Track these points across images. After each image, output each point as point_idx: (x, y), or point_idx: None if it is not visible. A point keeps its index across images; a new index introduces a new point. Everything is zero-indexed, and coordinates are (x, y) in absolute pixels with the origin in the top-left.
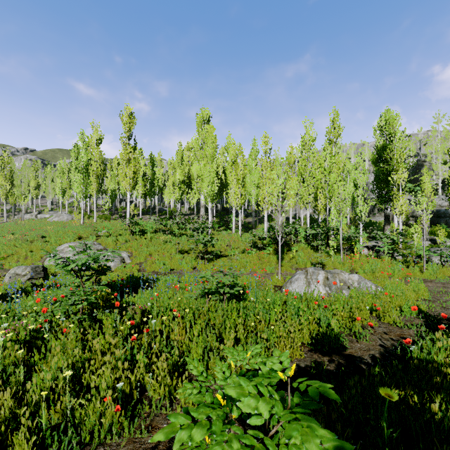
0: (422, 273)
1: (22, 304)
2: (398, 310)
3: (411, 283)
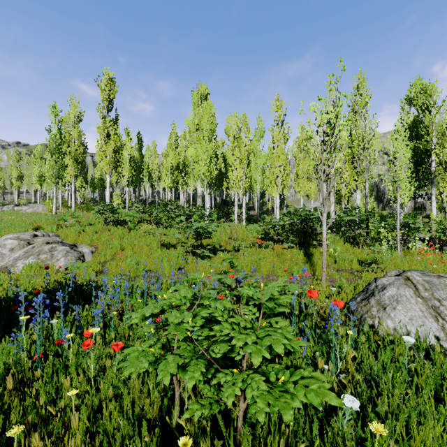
0: None
1: None
2: None
3: None
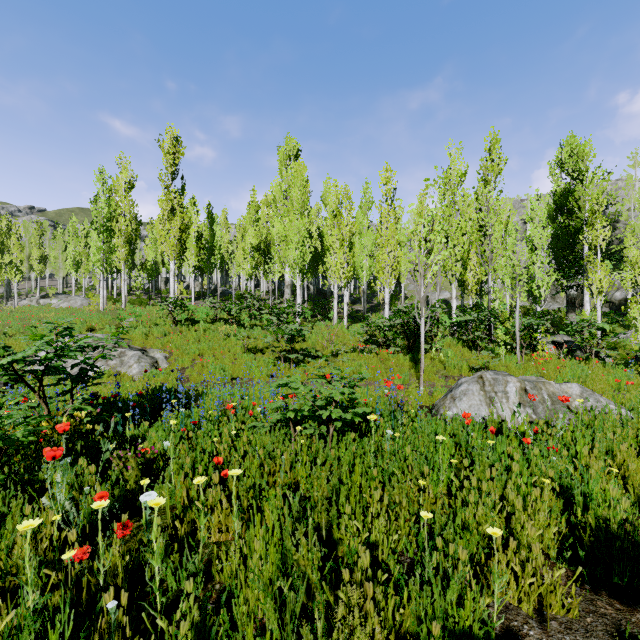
0: None
1: None
2: None
3: None
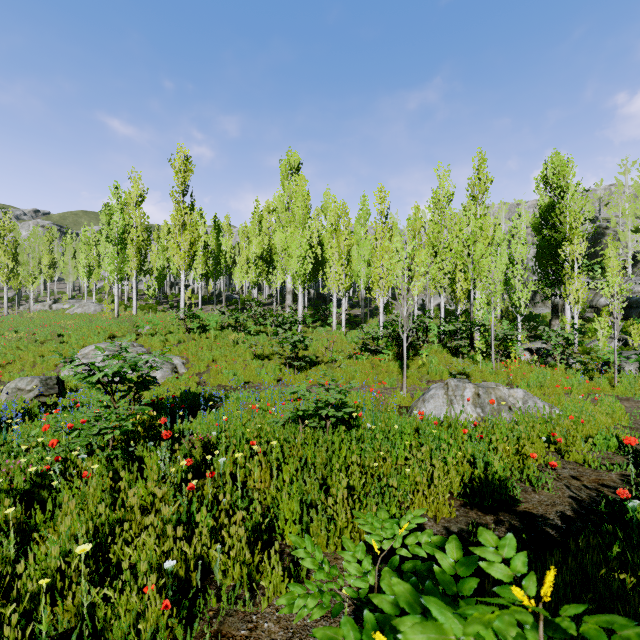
0: (613, 388)
1: (24, 433)
2: (588, 442)
3: (601, 401)
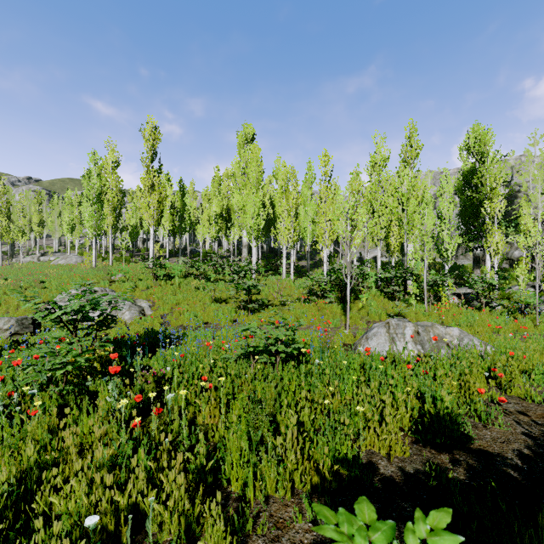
0: (536, 328)
1: None
2: (527, 377)
3: (529, 339)
